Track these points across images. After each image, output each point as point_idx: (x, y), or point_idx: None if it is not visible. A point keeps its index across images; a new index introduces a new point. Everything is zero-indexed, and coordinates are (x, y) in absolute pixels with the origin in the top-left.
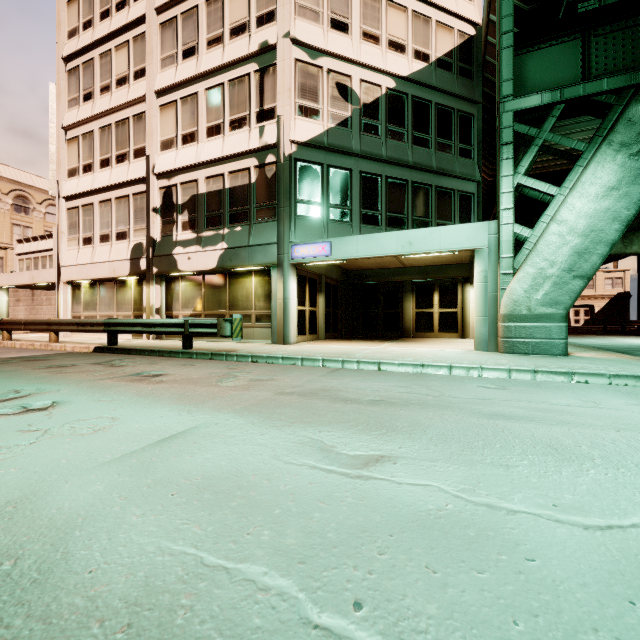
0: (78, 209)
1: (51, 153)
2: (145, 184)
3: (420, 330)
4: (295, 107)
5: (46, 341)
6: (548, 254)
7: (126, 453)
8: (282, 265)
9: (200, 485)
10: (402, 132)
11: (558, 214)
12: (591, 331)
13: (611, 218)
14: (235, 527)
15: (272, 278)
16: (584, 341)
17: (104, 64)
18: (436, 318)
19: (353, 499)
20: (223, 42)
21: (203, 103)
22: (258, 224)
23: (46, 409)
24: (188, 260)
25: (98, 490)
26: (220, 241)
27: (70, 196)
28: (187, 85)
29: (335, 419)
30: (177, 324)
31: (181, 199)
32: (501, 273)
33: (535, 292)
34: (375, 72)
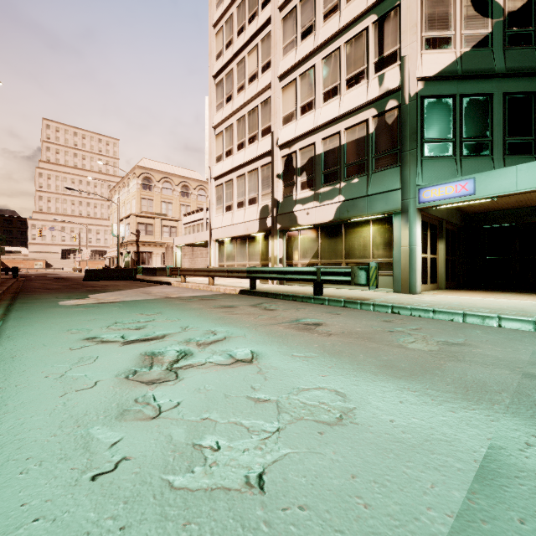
0: (222, 185)
1: (206, 147)
2: (270, 156)
3: None
4: (421, 42)
5: (206, 283)
6: None
7: (456, 511)
8: (406, 211)
9: None
10: None
11: None
12: None
13: None
14: None
15: (394, 225)
16: None
17: (240, 70)
18: None
19: None
20: (339, 9)
21: (320, 72)
22: (377, 173)
23: (251, 362)
24: (306, 215)
25: None
26: (337, 195)
27: (217, 176)
28: (305, 62)
29: None
30: (309, 272)
31: (300, 163)
32: None
33: None
34: None
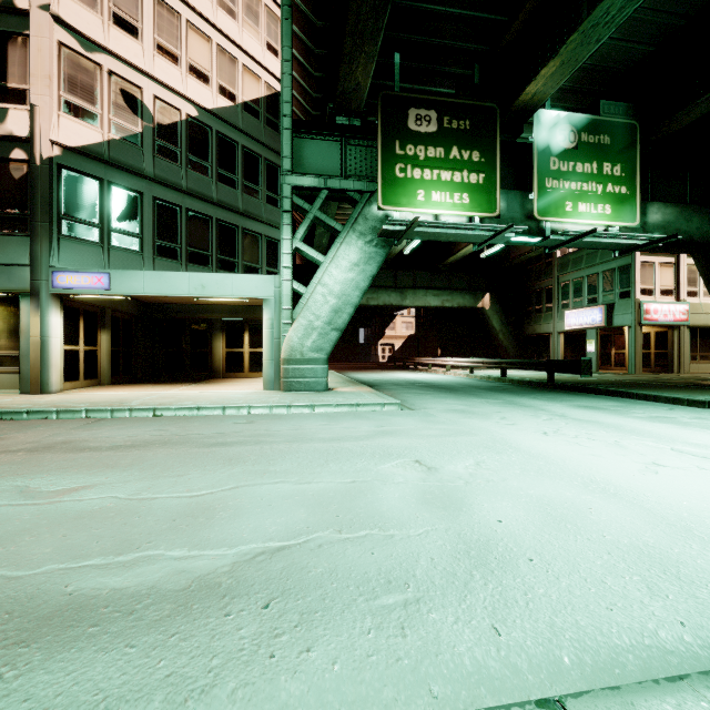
0: None
1: None
2: None
3: (231, 370)
4: (59, 101)
5: None
6: (315, 309)
7: None
8: (38, 294)
9: None
10: (206, 166)
11: (322, 278)
12: (388, 366)
13: (355, 287)
14: None
15: (21, 309)
16: (368, 376)
17: None
18: (247, 358)
19: (31, 516)
20: None
21: None
22: None
23: None
24: None
25: None
26: None
27: None
28: None
29: (57, 467)
30: None
31: None
32: (283, 322)
33: (306, 340)
34: (173, 93)
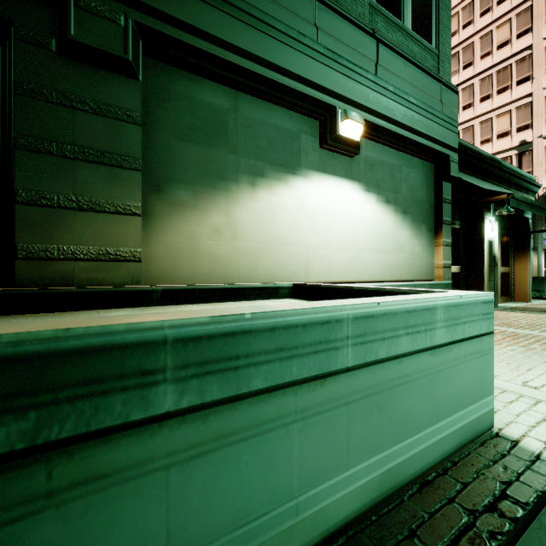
0: None
1: None
2: None
3: None
4: (545, 170)
5: None
6: None
7: None
8: (536, 249)
9: None
10: None
11: None
12: None
13: None
14: None
15: None
16: None
17: None
18: None
19: None
20: (491, 141)
21: None
22: None
23: None
24: None
25: None
26: None
27: None
28: None
29: None
30: None
31: None
32: None
33: None
34: None
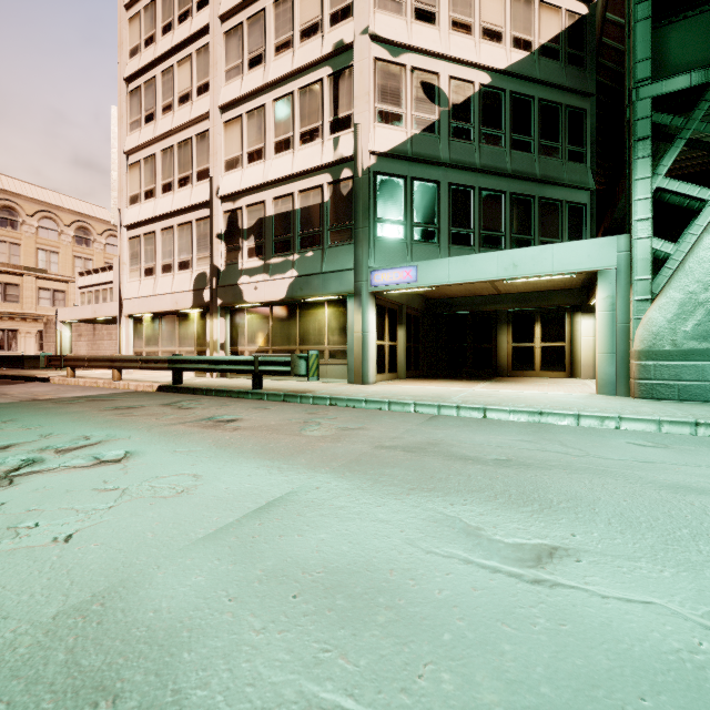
0: (140, 238)
1: (113, 180)
2: (209, 208)
3: (518, 368)
4: (374, 113)
5: (109, 378)
6: (701, 274)
7: (221, 527)
8: (360, 294)
9: (326, 583)
10: (498, 135)
11: None
12: None
13: None
14: (397, 662)
15: (348, 309)
16: None
17: (166, 82)
18: (538, 354)
19: (548, 621)
20: (293, 46)
21: (271, 116)
22: (332, 248)
23: (120, 461)
24: (255, 290)
25: (199, 583)
26: (289, 268)
27: (132, 225)
28: (253, 97)
29: (463, 486)
30: (246, 361)
31: (247, 223)
32: (635, 299)
33: (683, 322)
34: (466, 67)
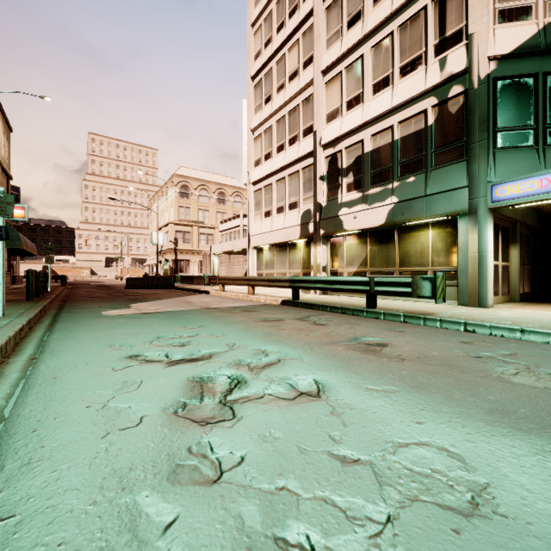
0: (261, 190)
1: (244, 152)
2: (312, 157)
3: None
4: (494, 15)
5: (244, 293)
6: None
7: None
8: (475, 212)
9: None
10: None
11: None
12: None
13: None
14: None
15: (458, 228)
16: None
17: (279, 68)
18: None
19: None
20: None
21: (369, 62)
22: (437, 169)
23: (319, 396)
24: (354, 219)
25: None
26: (389, 196)
27: (256, 181)
28: (352, 52)
29: None
30: (360, 282)
31: (346, 163)
32: None
33: None
34: None
